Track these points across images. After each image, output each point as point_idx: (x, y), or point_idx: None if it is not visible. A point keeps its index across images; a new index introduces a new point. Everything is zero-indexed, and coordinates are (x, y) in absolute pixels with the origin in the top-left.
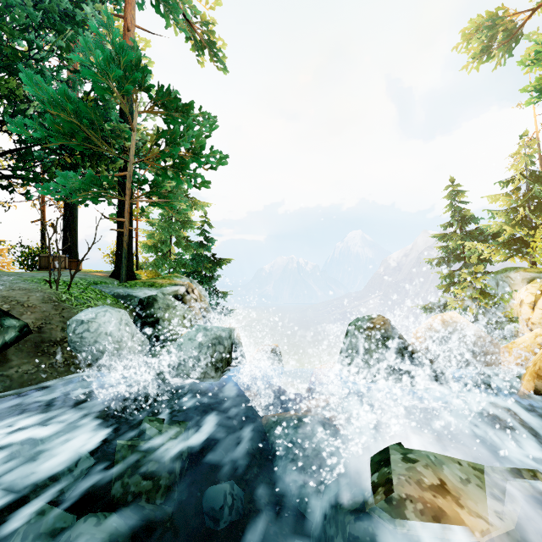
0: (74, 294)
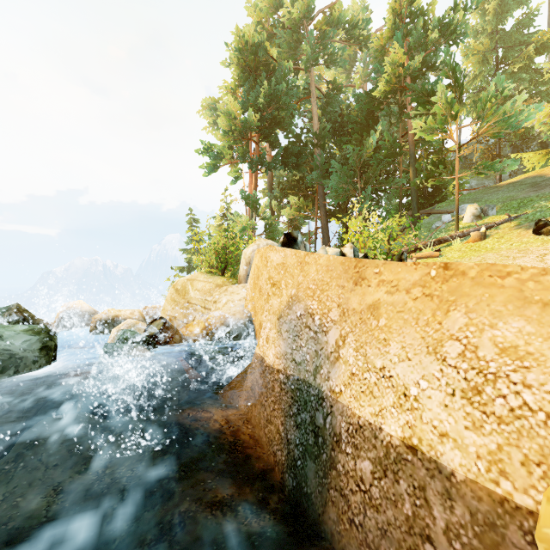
0: None
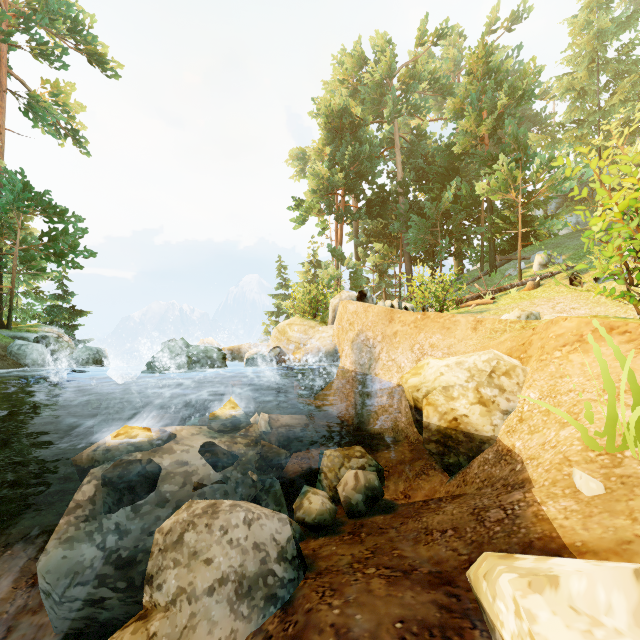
0: None
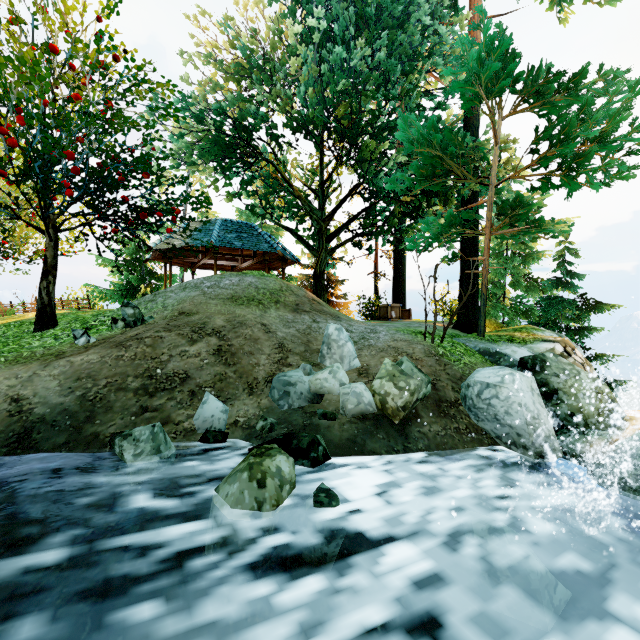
0: (446, 348)
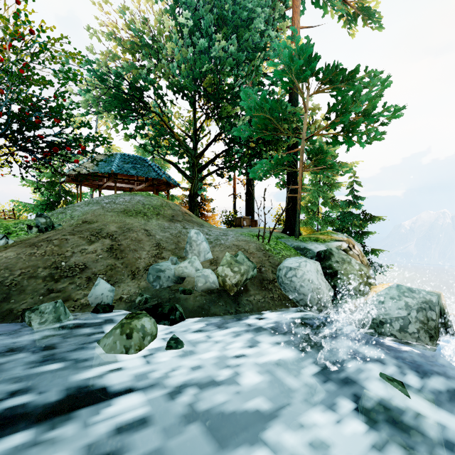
0: (271, 245)
